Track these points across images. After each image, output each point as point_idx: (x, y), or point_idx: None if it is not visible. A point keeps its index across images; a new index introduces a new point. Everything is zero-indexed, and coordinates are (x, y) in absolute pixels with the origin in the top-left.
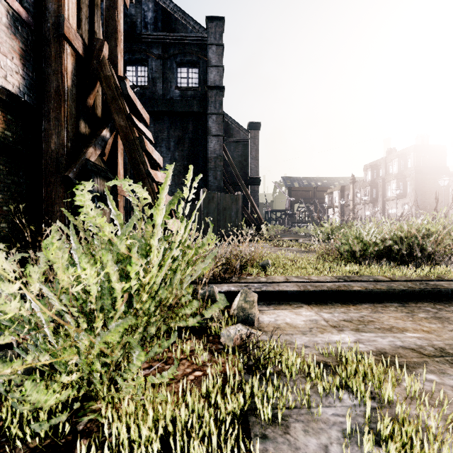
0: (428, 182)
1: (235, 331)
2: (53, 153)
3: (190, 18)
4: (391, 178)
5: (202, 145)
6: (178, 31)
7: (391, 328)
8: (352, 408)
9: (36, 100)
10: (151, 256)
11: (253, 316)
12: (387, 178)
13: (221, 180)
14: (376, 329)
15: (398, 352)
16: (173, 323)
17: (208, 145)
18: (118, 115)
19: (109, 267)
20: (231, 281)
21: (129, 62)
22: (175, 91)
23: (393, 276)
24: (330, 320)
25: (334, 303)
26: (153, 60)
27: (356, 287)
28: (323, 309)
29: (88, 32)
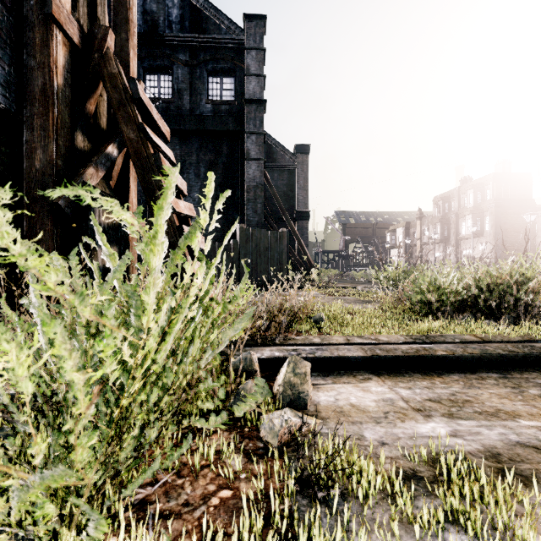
0: (510, 218)
1: (281, 422)
2: (38, 174)
3: (225, 17)
4: (465, 213)
5: (239, 171)
6: (210, 32)
7: (496, 413)
8: None
9: (15, 103)
10: (143, 322)
11: (306, 396)
12: (461, 212)
13: (262, 214)
14: (476, 414)
15: (517, 452)
16: (186, 421)
17: (246, 171)
18: (127, 125)
19: (59, 346)
20: (274, 342)
21: (150, 70)
22: (206, 106)
23: (485, 335)
24: (410, 400)
25: (412, 373)
26: (179, 67)
27: (440, 351)
28: (398, 383)
29: (89, 18)
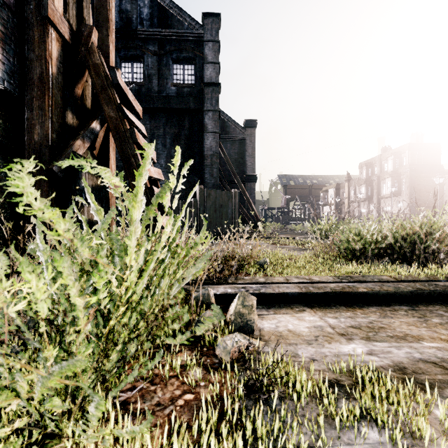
0: (423, 180)
1: (232, 342)
2: (36, 145)
3: (186, 15)
4: (386, 176)
5: (199, 142)
6: (174, 27)
7: (405, 336)
8: (377, 447)
9: (18, 88)
10: (126, 260)
11: (252, 323)
12: (382, 175)
13: (217, 177)
14: (388, 337)
15: (419, 366)
16: (158, 339)
17: (204, 142)
18: (108, 106)
19: (66, 277)
20: (227, 282)
21: (125, 58)
22: (171, 88)
23: (399, 276)
24: (336, 327)
25: (338, 306)
26: (149, 56)
27: (361, 288)
28: (327, 313)
29: (77, 19)
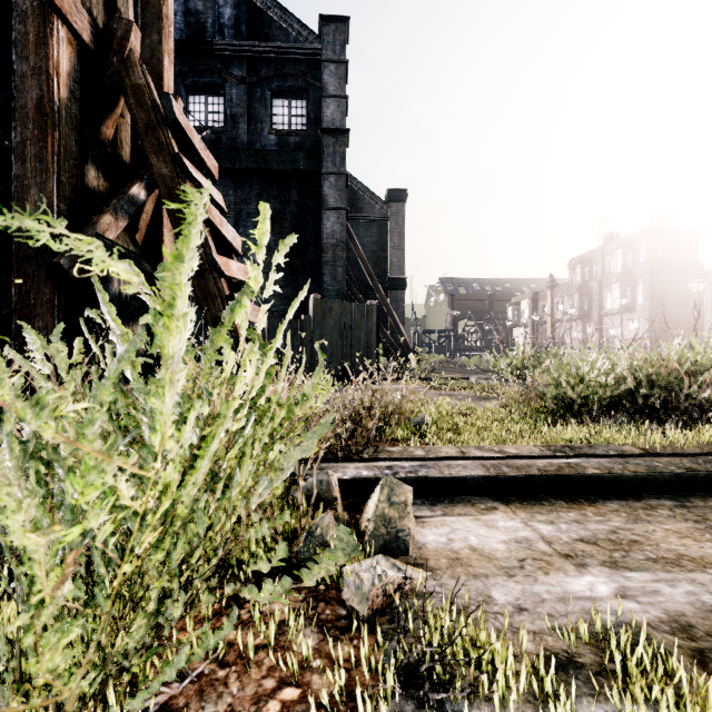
0: (670, 287)
1: (372, 577)
2: None
3: (294, 19)
4: (611, 280)
5: (313, 224)
6: (274, 39)
7: (678, 560)
8: None
9: None
10: (153, 442)
11: (407, 535)
12: (606, 279)
13: (343, 281)
14: (650, 562)
15: None
16: (229, 588)
17: (322, 224)
18: (158, 157)
19: None
20: (361, 456)
21: (195, 89)
22: (270, 137)
23: (650, 445)
24: (554, 541)
25: (553, 500)
26: (233, 86)
27: (591, 468)
28: (535, 514)
29: (106, 10)
